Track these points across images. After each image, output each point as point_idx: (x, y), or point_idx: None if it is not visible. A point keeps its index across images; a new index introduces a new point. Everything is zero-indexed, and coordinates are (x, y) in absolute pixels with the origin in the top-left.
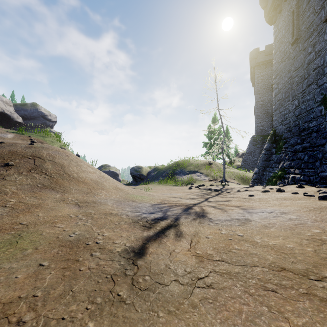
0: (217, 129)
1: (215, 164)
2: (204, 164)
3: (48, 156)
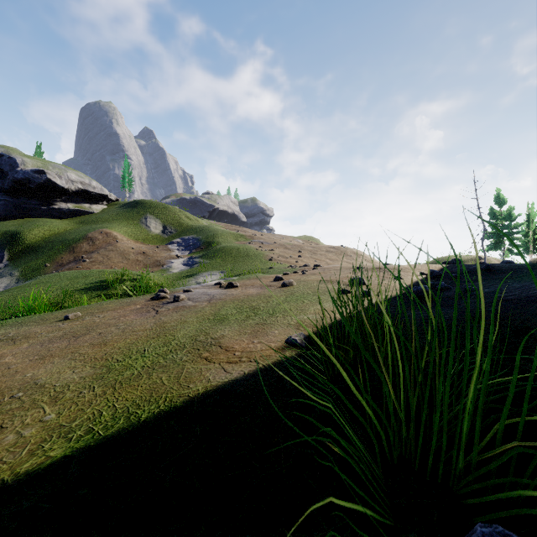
0: (509, 211)
1: (487, 260)
2: (471, 260)
3: (358, 253)
